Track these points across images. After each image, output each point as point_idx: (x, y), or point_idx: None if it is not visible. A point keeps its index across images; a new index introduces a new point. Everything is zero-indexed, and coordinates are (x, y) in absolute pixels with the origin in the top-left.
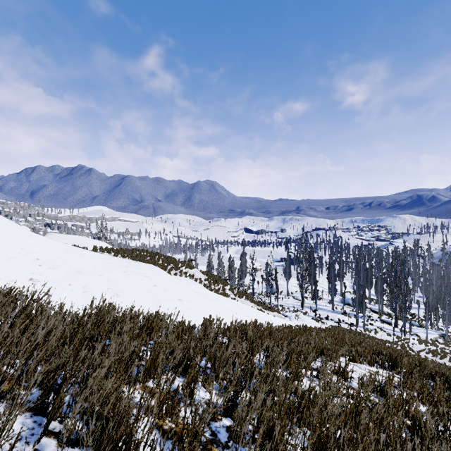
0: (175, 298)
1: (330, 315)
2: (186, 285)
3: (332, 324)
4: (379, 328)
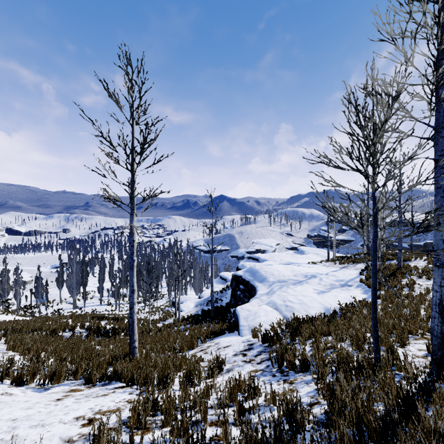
0: None
1: (97, 308)
2: None
3: None
4: None
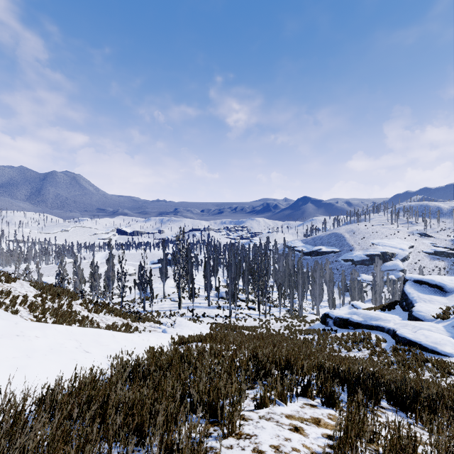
0: None
1: (206, 311)
2: None
3: (209, 321)
4: (247, 315)
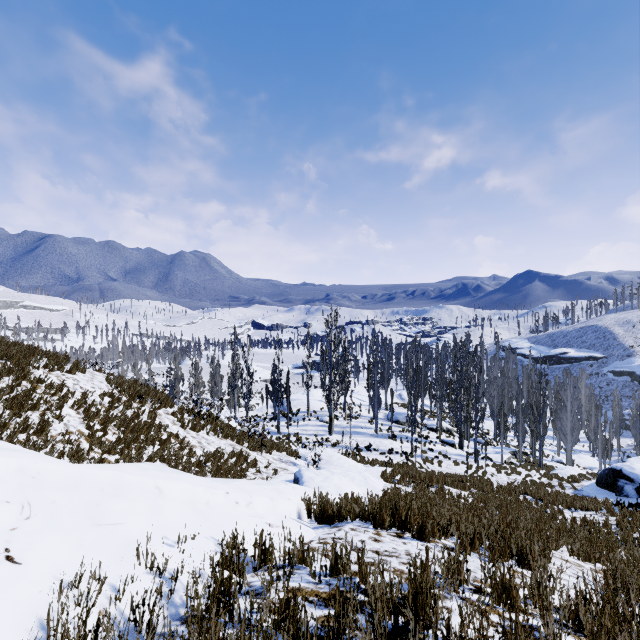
0: None
1: (372, 442)
2: None
3: (377, 458)
4: (442, 454)
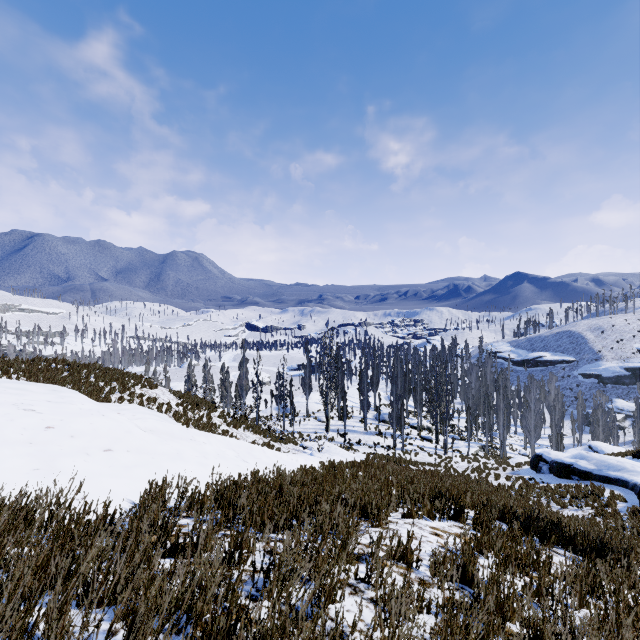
0: (97, 448)
1: (362, 438)
2: (130, 418)
3: (365, 450)
4: (419, 447)
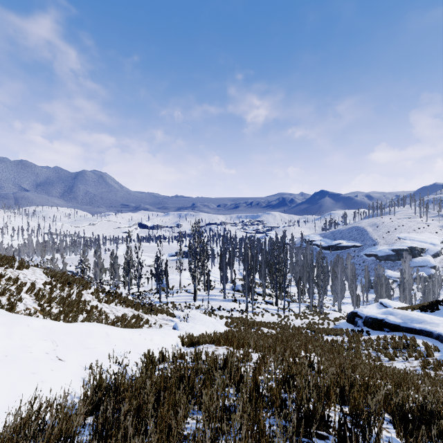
0: None
1: (222, 304)
2: None
3: (224, 314)
4: (264, 309)
